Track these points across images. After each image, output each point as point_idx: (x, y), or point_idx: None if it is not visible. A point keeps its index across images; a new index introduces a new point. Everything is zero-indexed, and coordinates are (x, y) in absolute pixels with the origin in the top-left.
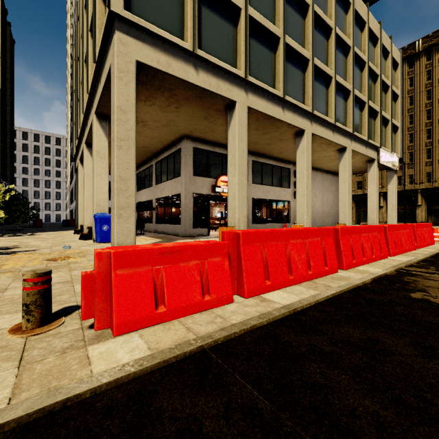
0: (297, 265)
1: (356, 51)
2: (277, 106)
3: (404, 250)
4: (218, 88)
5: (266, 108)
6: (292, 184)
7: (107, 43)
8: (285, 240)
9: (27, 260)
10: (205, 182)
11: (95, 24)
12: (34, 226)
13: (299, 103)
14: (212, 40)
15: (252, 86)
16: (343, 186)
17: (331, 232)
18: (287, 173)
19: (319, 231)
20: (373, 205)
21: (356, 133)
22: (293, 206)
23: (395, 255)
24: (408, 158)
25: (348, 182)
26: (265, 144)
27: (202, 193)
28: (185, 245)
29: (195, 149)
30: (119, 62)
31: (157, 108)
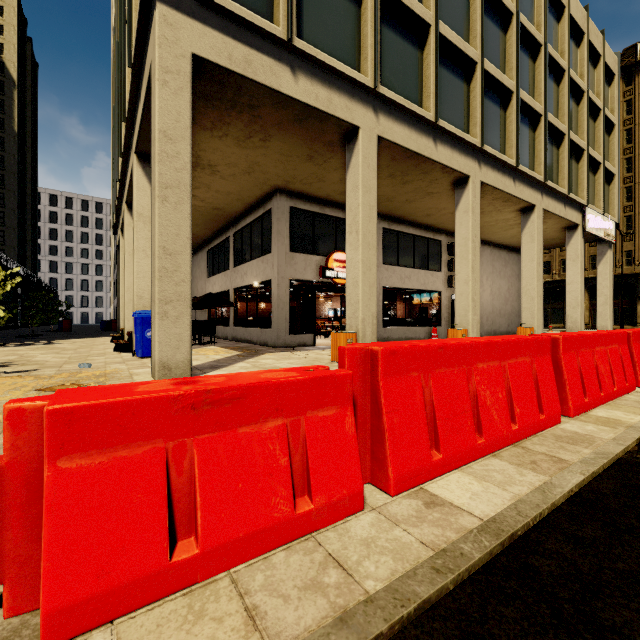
0: (490, 413)
1: (550, 52)
2: (425, 137)
3: None
4: (330, 104)
5: (408, 138)
6: (445, 266)
7: (147, 30)
8: (467, 363)
9: (5, 391)
10: (309, 262)
11: (131, 4)
12: (60, 330)
13: (461, 133)
14: (321, 26)
15: (385, 103)
16: (530, 267)
17: (547, 345)
18: (436, 249)
19: (528, 344)
20: (575, 297)
21: (550, 182)
22: (446, 299)
23: None
24: (624, 224)
25: (537, 260)
26: (404, 201)
27: (305, 278)
28: (252, 384)
29: (293, 210)
30: (163, 56)
31: (232, 141)
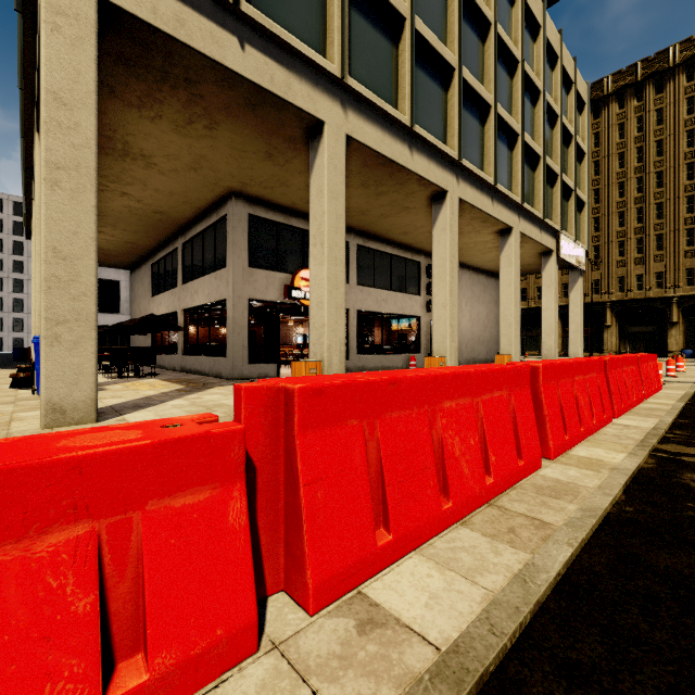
0: (460, 467)
1: (527, 70)
2: (400, 142)
3: (631, 403)
4: (288, 89)
5: (381, 142)
6: (424, 289)
7: None
8: (431, 402)
9: None
10: (272, 280)
11: None
12: None
13: (438, 142)
14: None
15: (354, 98)
16: (507, 292)
17: (526, 375)
18: (415, 270)
19: (505, 375)
20: (550, 324)
21: (527, 205)
22: (425, 325)
23: (621, 415)
24: (592, 254)
25: (514, 285)
26: (380, 216)
27: (267, 299)
28: (6, 466)
29: (252, 218)
30: None
31: (168, 125)
